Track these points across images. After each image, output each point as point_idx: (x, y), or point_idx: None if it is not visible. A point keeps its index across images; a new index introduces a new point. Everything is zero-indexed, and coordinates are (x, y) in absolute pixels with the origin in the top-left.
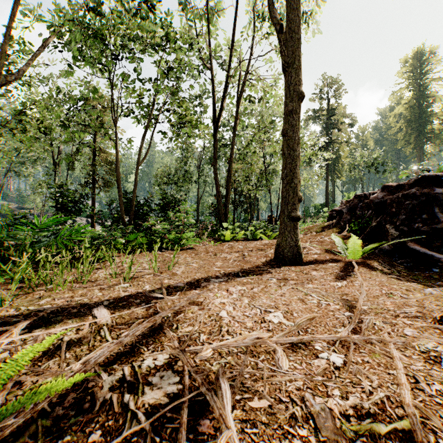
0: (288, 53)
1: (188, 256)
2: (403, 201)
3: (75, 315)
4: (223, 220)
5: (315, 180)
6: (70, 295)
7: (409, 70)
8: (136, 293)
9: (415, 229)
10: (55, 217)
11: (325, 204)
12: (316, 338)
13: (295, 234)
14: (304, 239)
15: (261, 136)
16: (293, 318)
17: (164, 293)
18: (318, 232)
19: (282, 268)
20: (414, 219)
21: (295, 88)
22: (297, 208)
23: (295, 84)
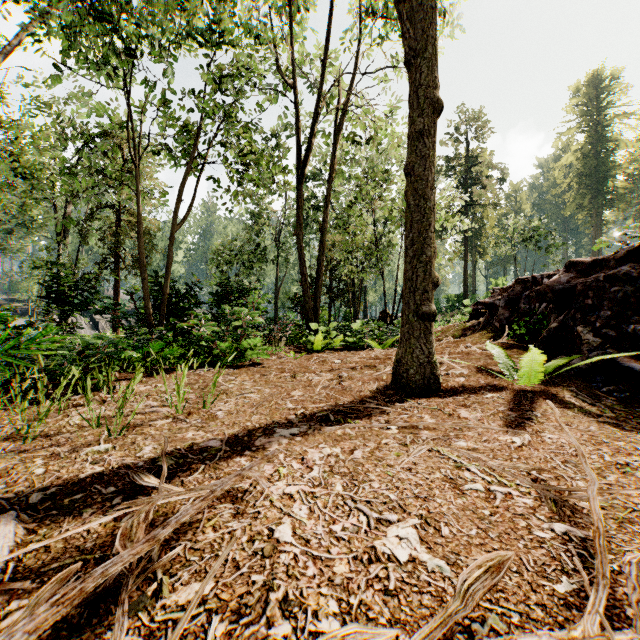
0: (415, 35)
1: (248, 379)
2: (607, 286)
3: None
4: (311, 318)
5: (450, 258)
6: None
7: (582, 103)
8: (117, 466)
9: (629, 334)
10: None
11: (463, 295)
12: None
13: (428, 342)
14: (437, 348)
15: (371, 192)
16: (442, 541)
17: (162, 477)
18: (456, 336)
19: (407, 404)
20: (626, 317)
21: (427, 94)
22: (432, 297)
23: (427, 87)
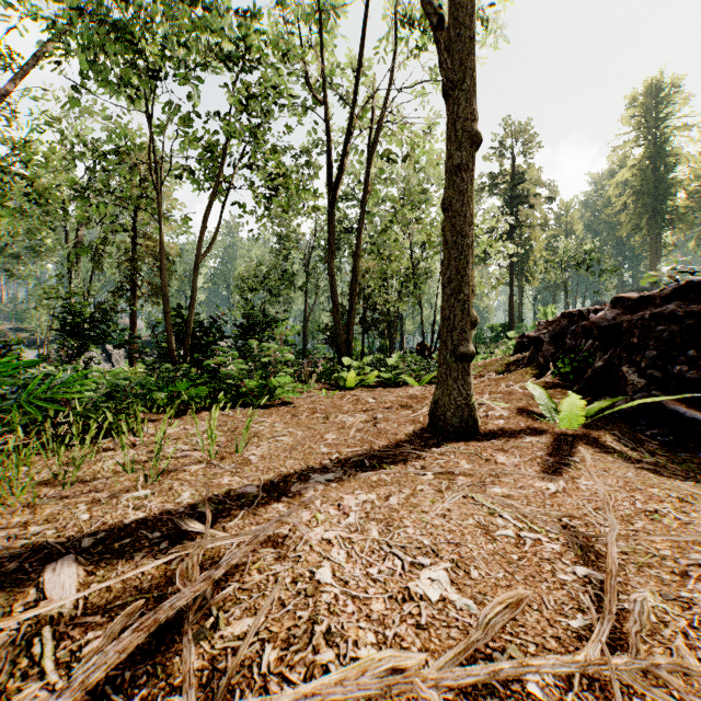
0: (453, 65)
1: (279, 420)
2: (653, 325)
3: (5, 581)
4: (343, 352)
5: (494, 286)
6: (23, 521)
7: (639, 114)
8: (158, 512)
9: (675, 375)
10: (8, 359)
11: (508, 324)
12: (531, 669)
13: (466, 384)
14: (478, 386)
15: (407, 215)
16: (471, 583)
17: (207, 522)
18: (499, 372)
19: (444, 449)
20: (672, 358)
21: (465, 127)
22: (470, 337)
23: (465, 119)
